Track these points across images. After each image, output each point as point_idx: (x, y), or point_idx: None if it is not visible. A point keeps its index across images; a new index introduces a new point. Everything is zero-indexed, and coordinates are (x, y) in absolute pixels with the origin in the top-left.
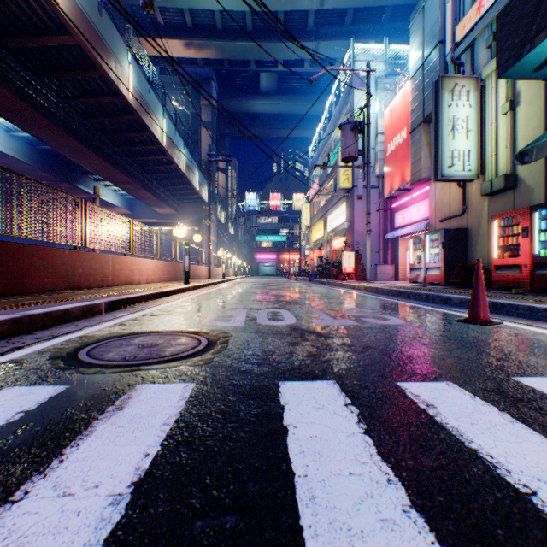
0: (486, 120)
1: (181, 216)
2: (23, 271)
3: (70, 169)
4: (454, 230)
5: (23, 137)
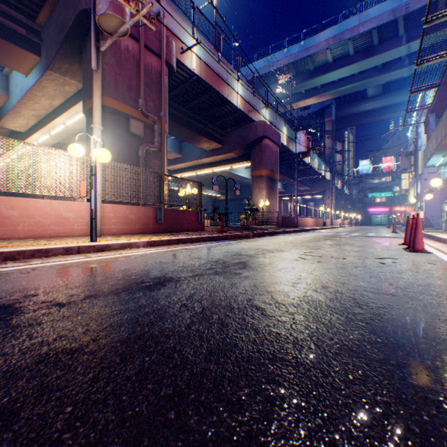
0: None
1: (312, 190)
2: (293, 223)
3: None
4: None
5: None
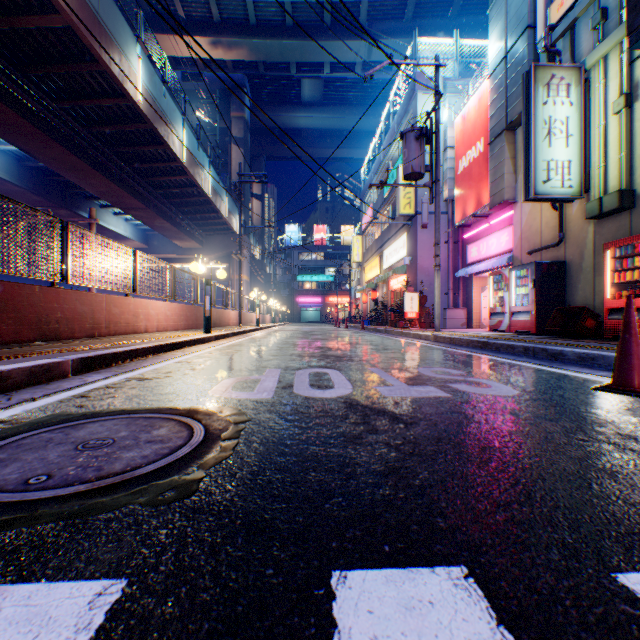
0: (592, 123)
1: (207, 251)
2: None
3: (70, 192)
4: (548, 264)
5: (9, 151)
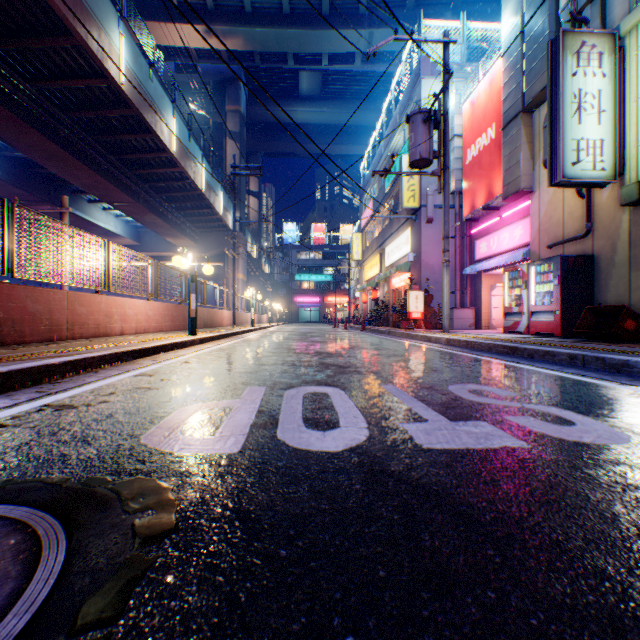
0: (627, 97)
1: (202, 249)
2: None
3: (55, 186)
4: (574, 258)
5: None
